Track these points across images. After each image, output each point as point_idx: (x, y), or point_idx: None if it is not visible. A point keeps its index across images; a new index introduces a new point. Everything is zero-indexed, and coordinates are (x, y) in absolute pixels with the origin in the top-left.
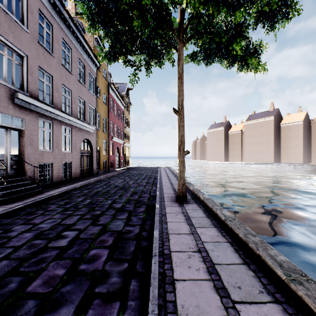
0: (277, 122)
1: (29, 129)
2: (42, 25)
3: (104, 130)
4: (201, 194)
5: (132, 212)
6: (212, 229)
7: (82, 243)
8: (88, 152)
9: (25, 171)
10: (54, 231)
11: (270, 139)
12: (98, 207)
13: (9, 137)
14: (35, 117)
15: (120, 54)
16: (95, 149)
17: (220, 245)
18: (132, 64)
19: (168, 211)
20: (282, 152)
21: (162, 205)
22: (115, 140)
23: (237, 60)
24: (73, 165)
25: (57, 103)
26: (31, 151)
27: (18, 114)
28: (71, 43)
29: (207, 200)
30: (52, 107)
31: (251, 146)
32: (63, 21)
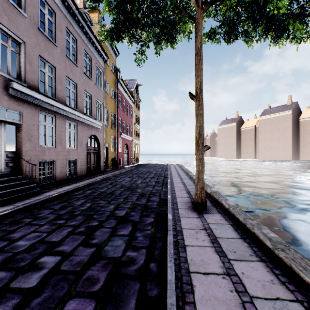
0: (296, 116)
1: (27, 123)
2: (43, 11)
3: (112, 126)
4: (223, 199)
5: (137, 223)
6: (257, 265)
7: (59, 282)
8: (95, 149)
9: (23, 169)
10: (29, 255)
11: (288, 135)
12: (97, 215)
13: (4, 131)
14: (35, 110)
15: (125, 31)
16: (103, 145)
17: (286, 308)
18: (137, 39)
19: (185, 225)
20: (301, 148)
21: (176, 215)
22: (124, 137)
23: (271, 30)
24: (79, 162)
25: (60, 96)
26: (30, 147)
27: (14, 106)
28: (77, 33)
29: (233, 209)
30: (55, 100)
31: (265, 142)
32: (67, 9)
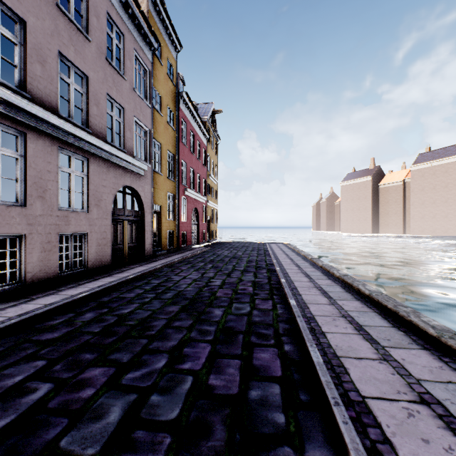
0: None
1: None
2: None
3: (170, 176)
4: None
5: None
6: None
7: None
8: (134, 214)
9: None
10: None
11: None
12: None
13: None
14: None
15: None
16: (149, 208)
17: None
18: None
19: None
20: None
21: None
22: (191, 196)
23: None
24: (93, 239)
25: (41, 92)
26: None
27: None
28: None
29: None
30: (23, 97)
31: (423, 207)
32: None
